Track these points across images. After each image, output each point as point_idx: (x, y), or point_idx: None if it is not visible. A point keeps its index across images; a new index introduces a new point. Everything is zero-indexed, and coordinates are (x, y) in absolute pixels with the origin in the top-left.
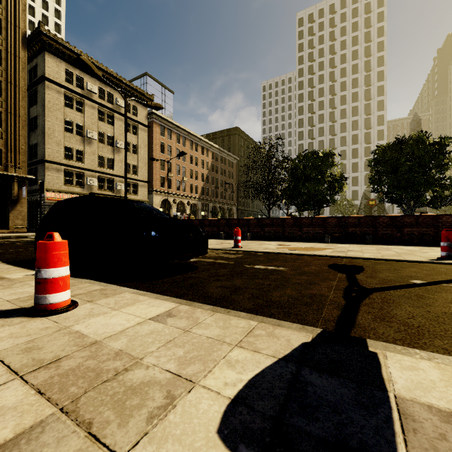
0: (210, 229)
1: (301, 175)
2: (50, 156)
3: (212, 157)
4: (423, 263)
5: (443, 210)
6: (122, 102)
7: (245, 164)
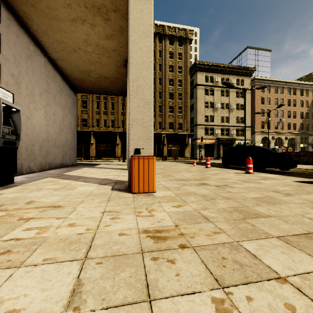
0: (305, 158)
1: None
2: (199, 122)
3: None
4: None
5: None
6: (234, 80)
7: None
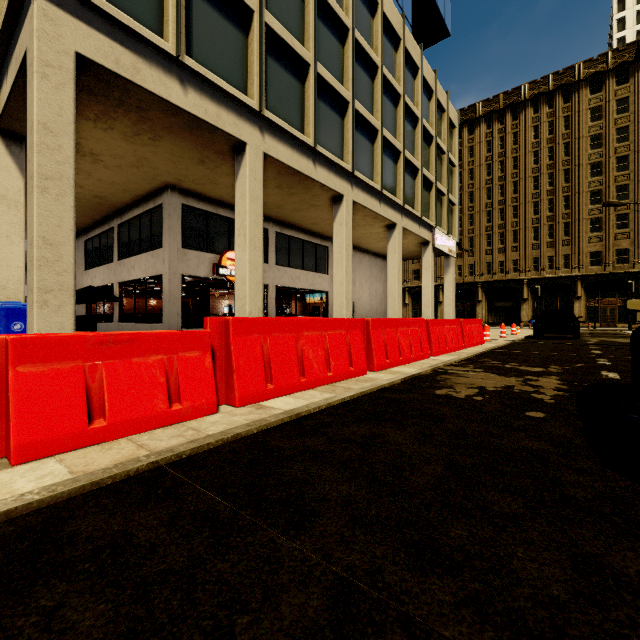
0: None
1: None
2: None
3: None
4: None
5: None
6: None
7: None
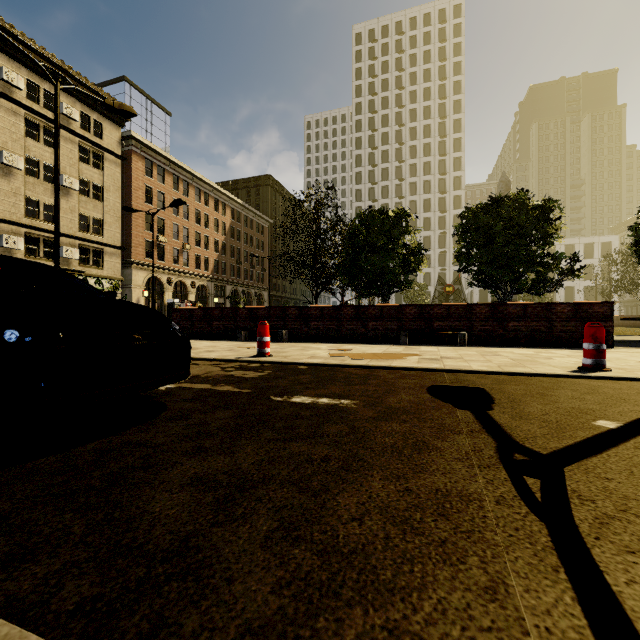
0: (221, 325)
1: (363, 244)
2: None
3: (232, 217)
4: (565, 377)
5: (531, 300)
6: (74, 111)
7: (280, 225)
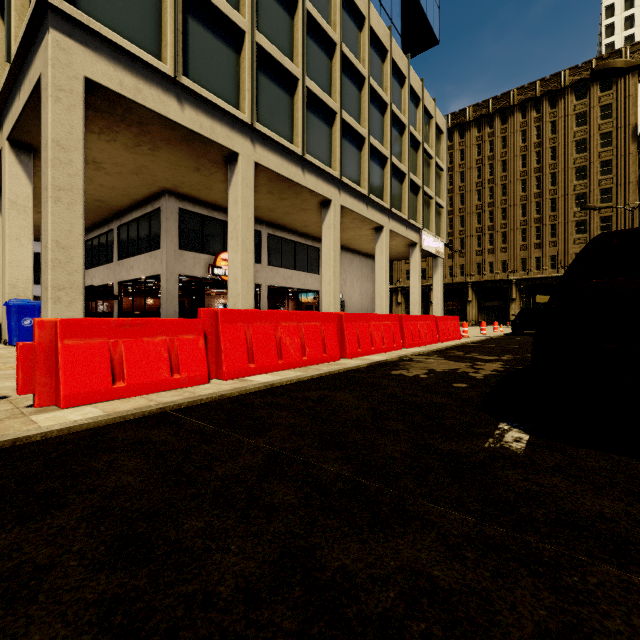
0: None
1: None
2: None
3: None
4: None
5: None
6: None
7: None
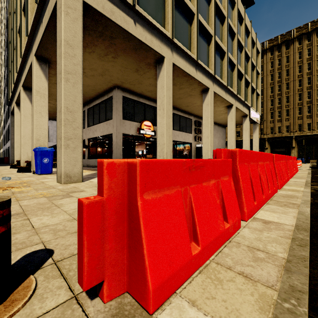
0: None
1: None
2: None
3: None
4: None
5: None
6: None
7: None
